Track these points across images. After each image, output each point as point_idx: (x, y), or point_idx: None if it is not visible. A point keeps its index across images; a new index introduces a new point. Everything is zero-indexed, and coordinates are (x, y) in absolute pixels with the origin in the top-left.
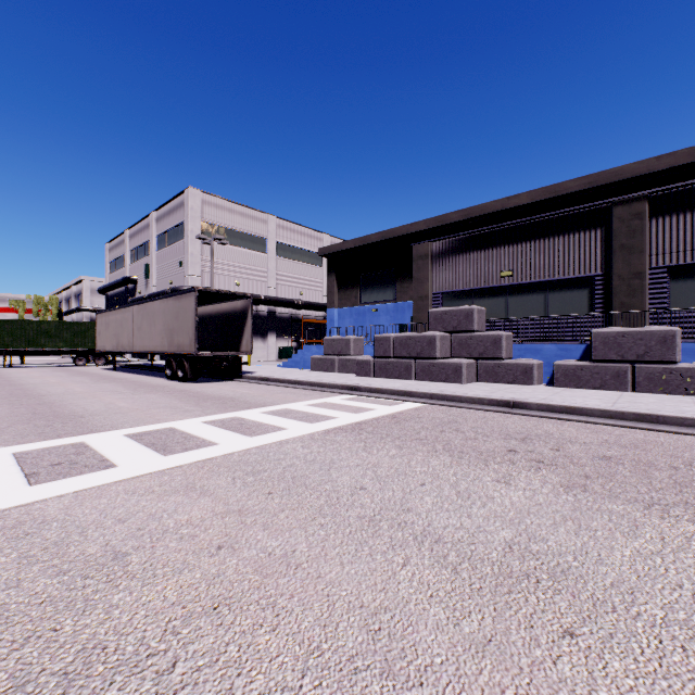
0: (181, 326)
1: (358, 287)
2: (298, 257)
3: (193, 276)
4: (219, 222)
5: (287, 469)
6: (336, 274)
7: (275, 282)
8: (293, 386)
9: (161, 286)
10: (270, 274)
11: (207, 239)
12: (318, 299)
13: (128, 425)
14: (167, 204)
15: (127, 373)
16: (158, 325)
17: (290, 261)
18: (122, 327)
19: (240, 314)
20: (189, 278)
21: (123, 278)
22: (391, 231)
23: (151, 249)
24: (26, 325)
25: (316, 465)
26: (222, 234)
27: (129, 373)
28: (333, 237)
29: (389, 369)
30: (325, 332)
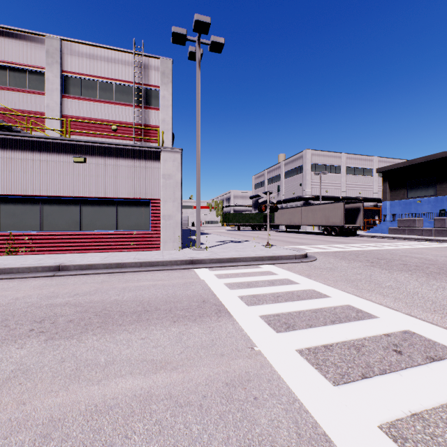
0: (334, 215)
1: (405, 188)
2: (357, 173)
3: (308, 190)
4: (318, 162)
5: (435, 249)
6: (388, 182)
7: (345, 189)
8: (392, 238)
9: (287, 195)
10: (343, 184)
11: (318, 173)
12: (370, 195)
13: (363, 243)
14: (291, 157)
15: (294, 233)
16: (318, 214)
17: (353, 176)
18: (293, 215)
19: (355, 209)
20: (306, 191)
21: (266, 192)
22: (432, 156)
23: (281, 178)
24: (245, 215)
25: (443, 249)
26: (319, 168)
27: (295, 233)
28: (379, 157)
29: (443, 233)
30: (374, 214)
